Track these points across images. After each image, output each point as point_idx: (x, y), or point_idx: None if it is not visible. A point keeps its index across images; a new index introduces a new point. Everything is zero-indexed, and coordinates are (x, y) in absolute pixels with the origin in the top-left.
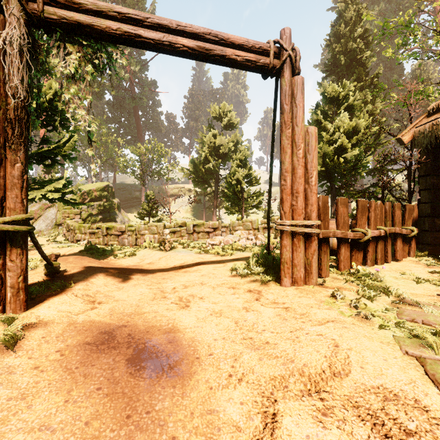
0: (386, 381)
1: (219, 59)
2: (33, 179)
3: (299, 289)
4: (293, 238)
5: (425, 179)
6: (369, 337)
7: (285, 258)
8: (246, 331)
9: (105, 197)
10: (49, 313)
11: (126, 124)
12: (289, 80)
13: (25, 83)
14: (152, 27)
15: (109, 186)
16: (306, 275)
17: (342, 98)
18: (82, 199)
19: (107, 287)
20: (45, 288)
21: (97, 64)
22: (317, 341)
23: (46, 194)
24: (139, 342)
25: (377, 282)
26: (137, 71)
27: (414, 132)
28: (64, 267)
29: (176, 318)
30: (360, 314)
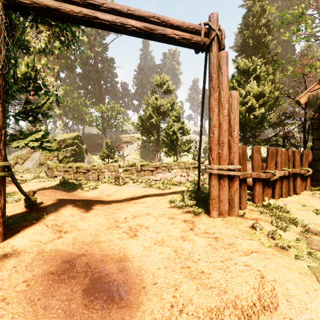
0: (311, 317)
1: (161, 37)
2: (19, 131)
3: (224, 220)
4: (220, 179)
5: (317, 131)
6: (289, 267)
7: (213, 195)
8: (184, 259)
9: (76, 144)
10: (23, 243)
11: (91, 90)
12: (216, 54)
13: (3, 55)
14: (108, 11)
15: (79, 136)
16: (230, 208)
17: (251, 70)
18: (59, 145)
19: (73, 217)
20: (23, 219)
21: (63, 41)
22: (245, 271)
23: (28, 143)
24: (94, 271)
25: (286, 214)
26: (99, 51)
27: (309, 95)
28: (41, 200)
29: (126, 247)
30: (277, 244)
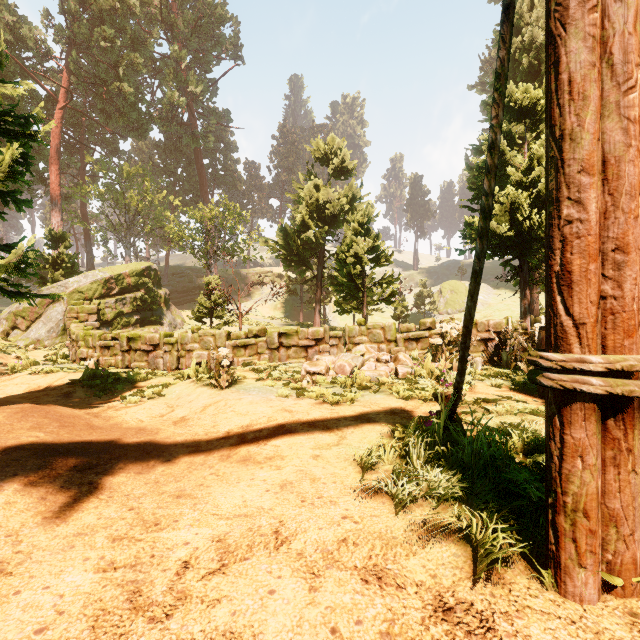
0: None
1: None
2: None
3: None
4: (604, 418)
5: None
6: None
7: (581, 496)
8: None
9: (144, 286)
10: None
11: (183, 176)
12: None
13: None
14: None
15: (151, 269)
16: None
17: (539, 111)
18: (106, 289)
19: None
20: None
21: None
22: None
23: None
24: None
25: None
26: (198, 94)
27: None
28: None
29: None
30: None
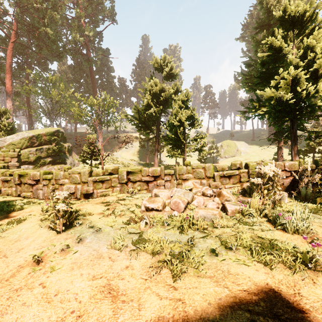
0: None
1: None
2: None
3: None
4: None
5: None
6: None
7: None
8: None
9: (55, 141)
10: None
11: (84, 83)
12: None
13: None
14: None
15: (59, 131)
16: None
17: (304, 22)
18: (30, 143)
19: None
20: None
21: None
22: None
23: None
24: None
25: None
26: (91, 37)
27: None
28: None
29: None
30: None
